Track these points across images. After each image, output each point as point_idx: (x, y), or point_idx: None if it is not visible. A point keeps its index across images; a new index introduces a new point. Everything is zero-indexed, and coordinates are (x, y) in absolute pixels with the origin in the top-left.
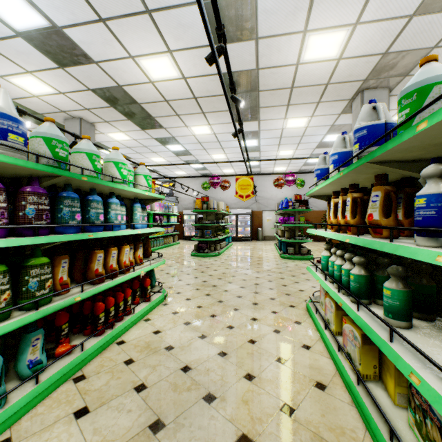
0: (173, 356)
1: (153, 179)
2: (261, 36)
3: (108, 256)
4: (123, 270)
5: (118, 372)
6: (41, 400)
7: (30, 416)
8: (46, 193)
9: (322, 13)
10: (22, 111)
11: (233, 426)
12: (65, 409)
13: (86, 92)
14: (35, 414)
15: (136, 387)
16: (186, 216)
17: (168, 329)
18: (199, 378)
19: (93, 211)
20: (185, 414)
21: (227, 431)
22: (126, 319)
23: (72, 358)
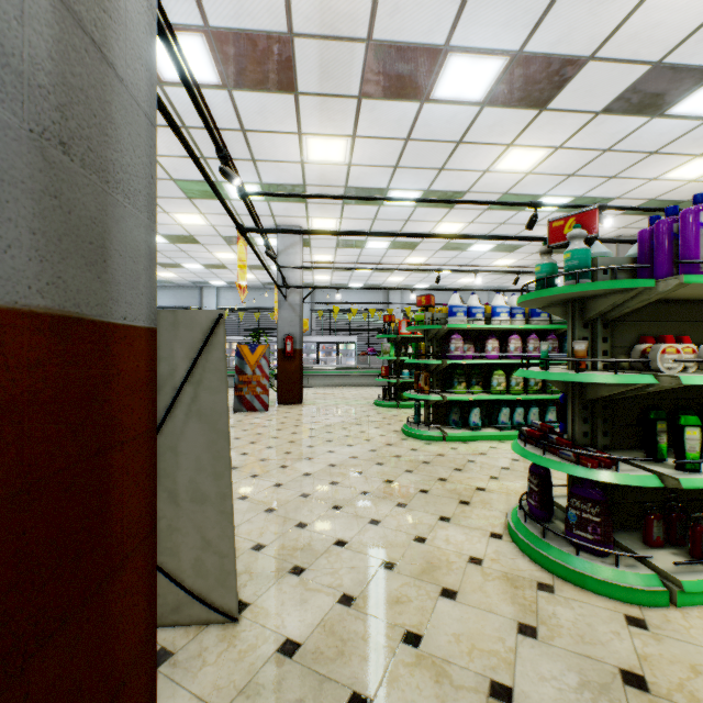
0: None
1: None
2: None
3: None
4: None
5: None
6: None
7: None
8: (556, 338)
9: None
10: None
11: None
12: None
13: (615, 218)
14: None
15: None
16: None
17: None
18: None
19: None
20: None
21: None
22: None
23: None
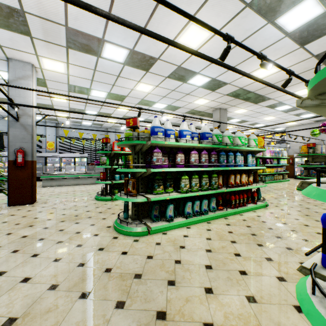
0: (264, 224)
1: (262, 136)
2: None
3: (235, 177)
4: (242, 185)
5: (239, 221)
6: (215, 219)
7: (213, 220)
8: (216, 154)
9: None
10: (201, 119)
11: (285, 245)
12: (223, 222)
13: (223, 97)
14: (215, 220)
15: (246, 226)
16: (297, 159)
17: (264, 217)
18: (275, 232)
19: (230, 159)
20: (265, 236)
21: (282, 244)
22: (243, 207)
23: (223, 211)
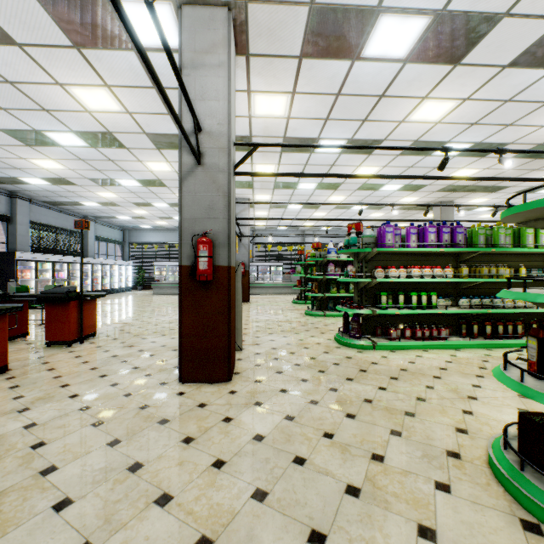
0: None
1: None
2: (511, 142)
3: None
4: None
5: None
6: None
7: None
8: None
9: (541, 120)
10: None
11: None
12: None
13: (434, 193)
14: None
15: None
16: None
17: None
18: None
19: None
20: None
21: None
22: None
23: None
